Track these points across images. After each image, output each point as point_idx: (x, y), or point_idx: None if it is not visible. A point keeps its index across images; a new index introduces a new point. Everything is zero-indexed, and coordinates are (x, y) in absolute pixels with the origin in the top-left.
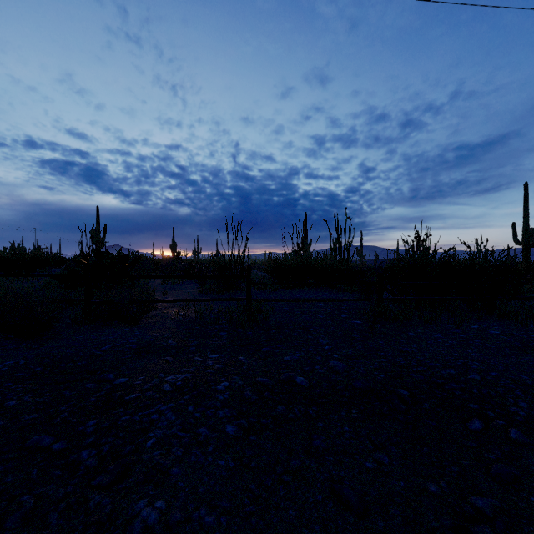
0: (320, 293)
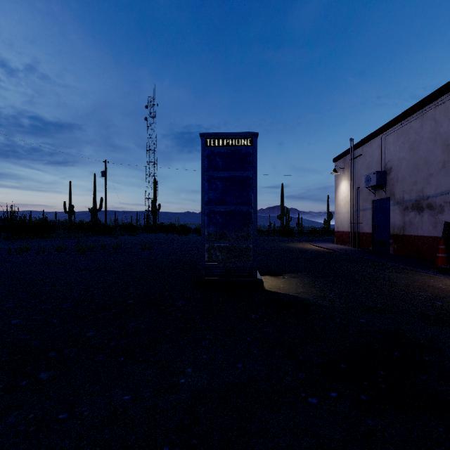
0: None
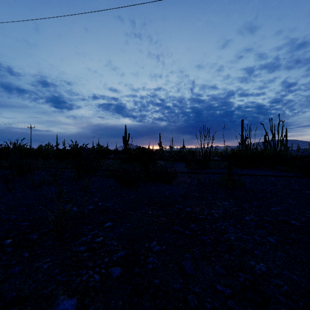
0: (266, 172)
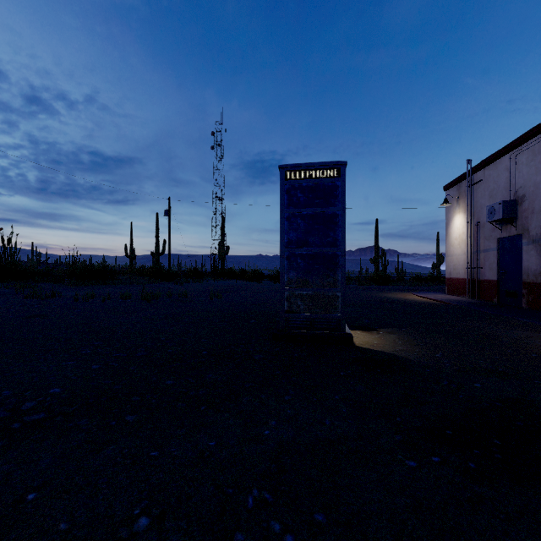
0: None
